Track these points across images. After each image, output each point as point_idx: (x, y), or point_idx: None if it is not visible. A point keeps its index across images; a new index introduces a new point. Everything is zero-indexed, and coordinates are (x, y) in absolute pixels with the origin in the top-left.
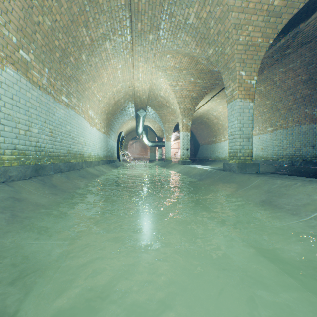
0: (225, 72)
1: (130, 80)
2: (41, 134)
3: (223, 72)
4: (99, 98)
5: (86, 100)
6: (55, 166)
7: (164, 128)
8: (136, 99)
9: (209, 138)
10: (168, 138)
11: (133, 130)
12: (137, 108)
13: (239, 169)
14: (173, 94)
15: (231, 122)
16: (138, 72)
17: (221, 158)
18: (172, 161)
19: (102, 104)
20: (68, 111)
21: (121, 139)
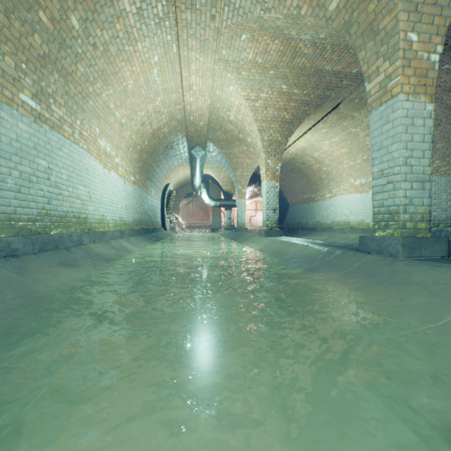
0: (367, 43)
1: (177, 91)
2: None
3: (360, 44)
4: (122, 119)
5: (91, 117)
6: None
7: (235, 177)
8: (189, 128)
9: (305, 195)
10: (240, 193)
11: (187, 182)
12: (192, 145)
13: (407, 249)
14: (251, 115)
15: (381, 149)
16: (189, 73)
17: (325, 225)
18: (247, 229)
19: (129, 132)
20: (41, 129)
21: (167, 196)
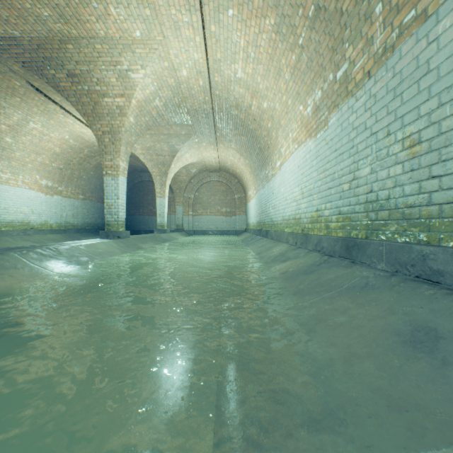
0: None
1: None
2: (378, 171)
3: None
4: None
5: None
6: (396, 249)
7: None
8: None
9: None
10: None
11: None
12: None
13: None
14: None
15: None
16: None
17: None
18: None
19: None
20: None
21: None
